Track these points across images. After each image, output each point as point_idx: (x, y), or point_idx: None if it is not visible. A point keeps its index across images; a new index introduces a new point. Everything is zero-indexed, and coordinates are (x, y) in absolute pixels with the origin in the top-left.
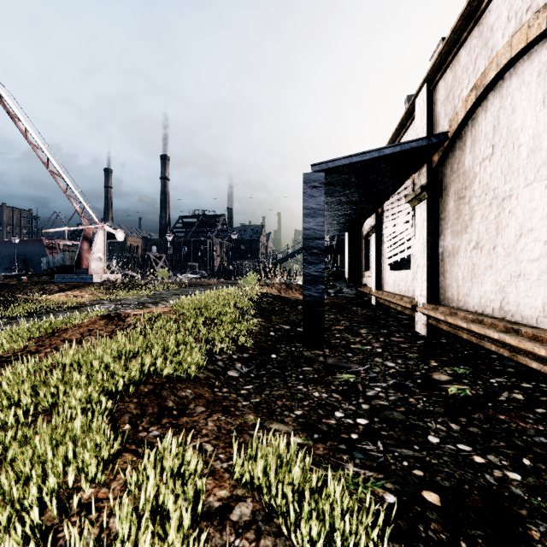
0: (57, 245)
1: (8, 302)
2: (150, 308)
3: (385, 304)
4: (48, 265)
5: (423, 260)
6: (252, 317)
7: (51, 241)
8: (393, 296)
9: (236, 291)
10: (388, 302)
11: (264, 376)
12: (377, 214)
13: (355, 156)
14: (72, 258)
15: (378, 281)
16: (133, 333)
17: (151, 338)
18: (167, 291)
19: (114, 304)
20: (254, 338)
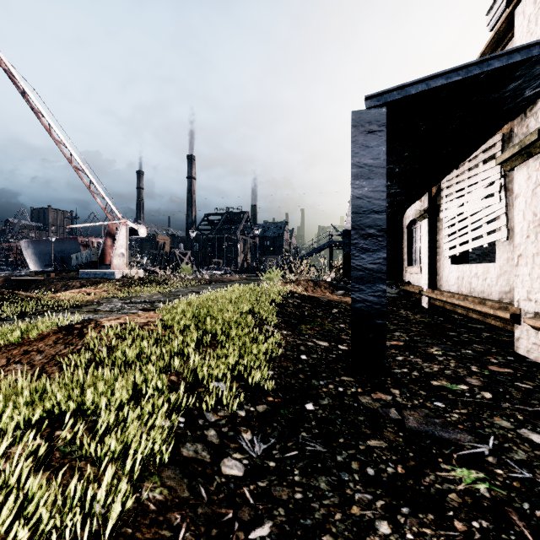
0: (90, 243)
1: (5, 301)
2: (140, 313)
3: (445, 308)
4: (77, 261)
5: (535, 246)
6: (274, 328)
7: (85, 239)
8: (464, 298)
9: (255, 289)
10: (451, 305)
11: (295, 468)
12: (430, 194)
13: (438, 77)
14: (98, 254)
15: (431, 278)
16: (68, 368)
17: (89, 382)
18: (186, 287)
19: (121, 303)
20: (276, 366)
